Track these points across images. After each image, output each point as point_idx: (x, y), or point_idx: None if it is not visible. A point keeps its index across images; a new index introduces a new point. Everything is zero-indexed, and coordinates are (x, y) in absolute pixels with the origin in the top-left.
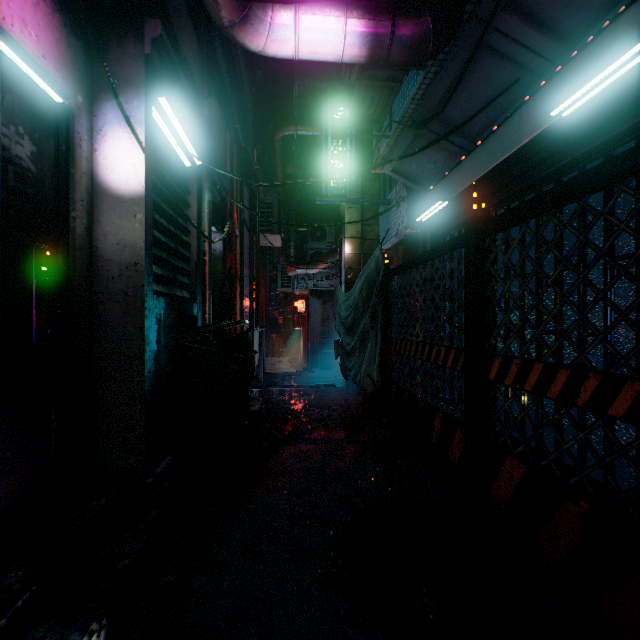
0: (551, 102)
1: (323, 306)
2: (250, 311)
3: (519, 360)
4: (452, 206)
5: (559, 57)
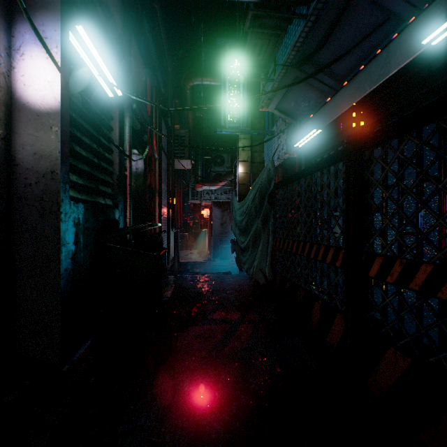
0: (419, 35)
1: (222, 213)
2: (167, 217)
3: (403, 260)
4: (323, 134)
5: (422, 1)
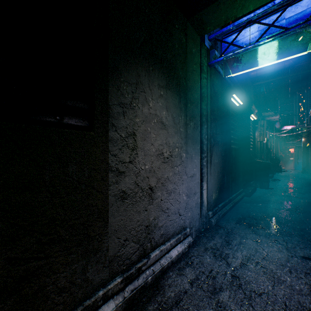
0: None
1: (300, 151)
2: (274, 153)
3: None
4: None
5: None
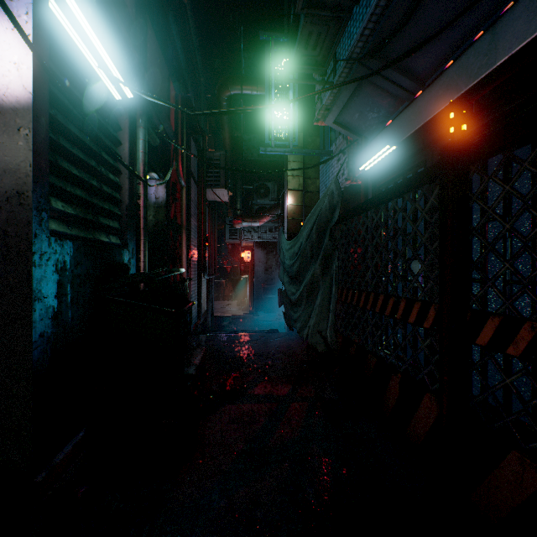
0: None
1: (267, 256)
2: (198, 260)
3: (536, 324)
4: (398, 152)
5: None
